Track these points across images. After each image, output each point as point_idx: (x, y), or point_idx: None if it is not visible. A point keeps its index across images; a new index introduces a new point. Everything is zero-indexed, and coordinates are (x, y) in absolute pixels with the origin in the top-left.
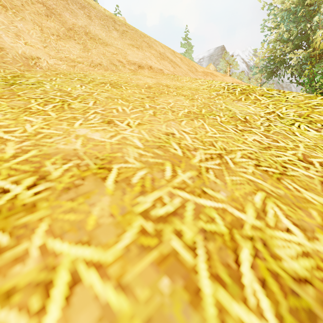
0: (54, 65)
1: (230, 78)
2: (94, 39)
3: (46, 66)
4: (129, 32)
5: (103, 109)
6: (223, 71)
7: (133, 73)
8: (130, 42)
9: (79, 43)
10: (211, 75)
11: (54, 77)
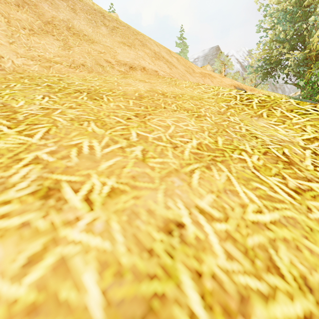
0: (22, 65)
1: (229, 80)
2: (78, 35)
3: (11, 67)
4: (121, 28)
5: (53, 150)
6: (218, 71)
7: (123, 75)
8: (121, 39)
9: (58, 39)
10: (209, 77)
11: (13, 83)
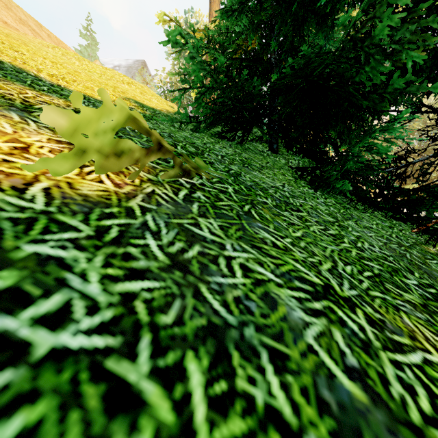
0: None
1: None
2: None
3: None
4: None
5: None
6: None
7: None
8: None
9: None
10: None
11: None
